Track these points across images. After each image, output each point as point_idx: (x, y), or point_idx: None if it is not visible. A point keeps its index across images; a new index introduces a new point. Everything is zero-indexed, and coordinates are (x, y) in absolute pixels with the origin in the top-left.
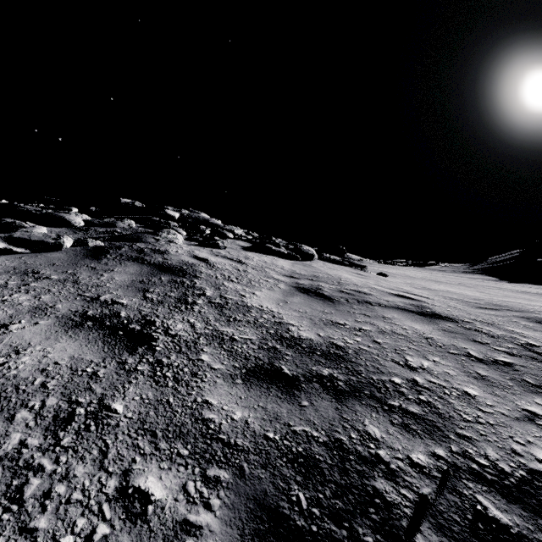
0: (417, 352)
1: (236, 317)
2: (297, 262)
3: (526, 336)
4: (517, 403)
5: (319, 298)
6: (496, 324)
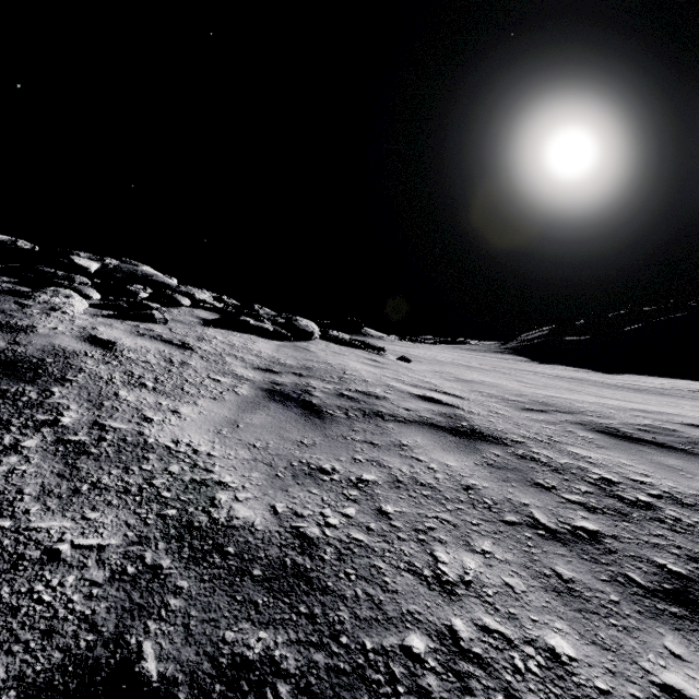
0: (453, 532)
1: (102, 478)
2: (287, 345)
3: (596, 463)
4: (643, 666)
5: (301, 412)
6: (555, 443)
